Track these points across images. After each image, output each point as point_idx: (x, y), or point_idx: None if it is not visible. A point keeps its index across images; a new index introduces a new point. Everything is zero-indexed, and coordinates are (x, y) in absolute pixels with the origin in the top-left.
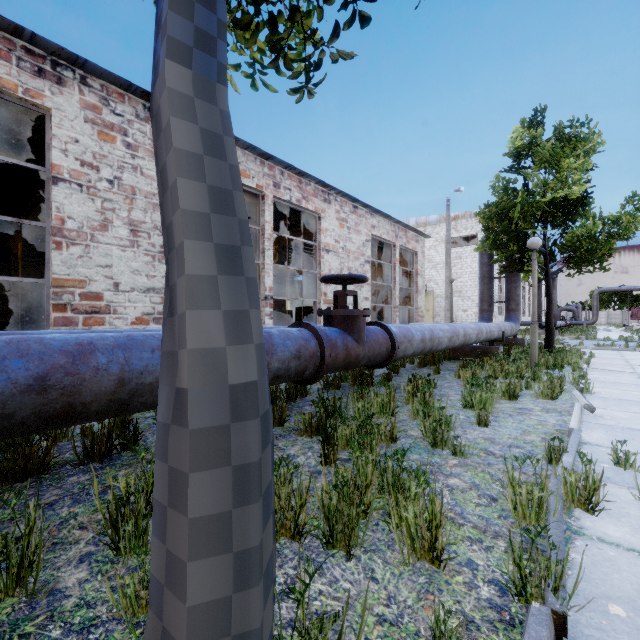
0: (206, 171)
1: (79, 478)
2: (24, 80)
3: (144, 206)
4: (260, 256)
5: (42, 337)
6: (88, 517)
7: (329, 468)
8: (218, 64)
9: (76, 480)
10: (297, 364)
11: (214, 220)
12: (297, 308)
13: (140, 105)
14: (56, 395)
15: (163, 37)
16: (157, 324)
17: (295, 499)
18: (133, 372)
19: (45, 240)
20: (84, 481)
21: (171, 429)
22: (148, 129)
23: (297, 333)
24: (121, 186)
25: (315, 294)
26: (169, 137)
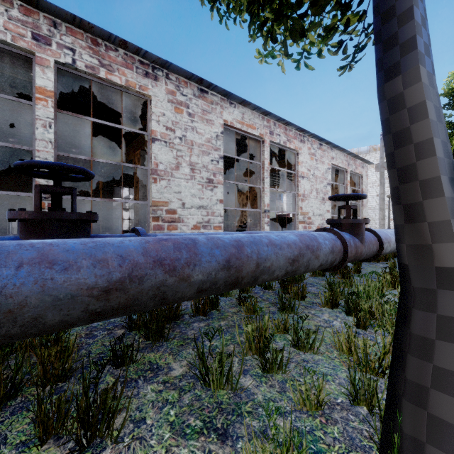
0: (439, 131)
1: (199, 324)
2: (139, 80)
3: (197, 153)
4: (261, 182)
5: (217, 236)
6: (225, 348)
7: (362, 331)
8: (431, 62)
9: (198, 325)
10: (332, 257)
11: (445, 162)
12: (275, 218)
13: (195, 88)
14: (233, 271)
15: (407, 51)
16: (204, 229)
17: (379, 348)
18: (262, 259)
19: (147, 177)
20: (203, 326)
21: (438, 292)
22: (199, 103)
23: (328, 235)
24: (186, 141)
25: (294, 208)
26: (421, 112)
